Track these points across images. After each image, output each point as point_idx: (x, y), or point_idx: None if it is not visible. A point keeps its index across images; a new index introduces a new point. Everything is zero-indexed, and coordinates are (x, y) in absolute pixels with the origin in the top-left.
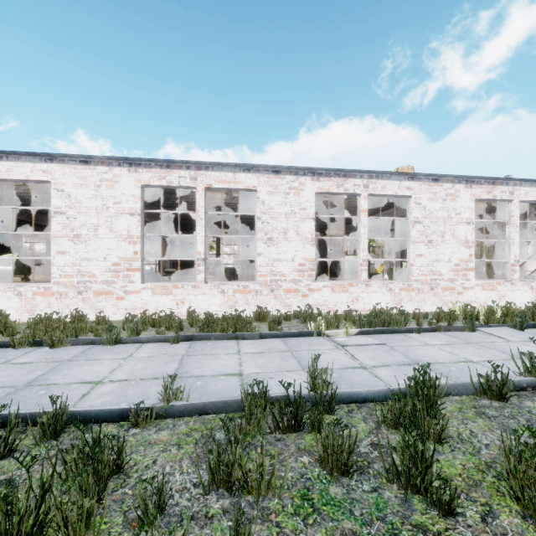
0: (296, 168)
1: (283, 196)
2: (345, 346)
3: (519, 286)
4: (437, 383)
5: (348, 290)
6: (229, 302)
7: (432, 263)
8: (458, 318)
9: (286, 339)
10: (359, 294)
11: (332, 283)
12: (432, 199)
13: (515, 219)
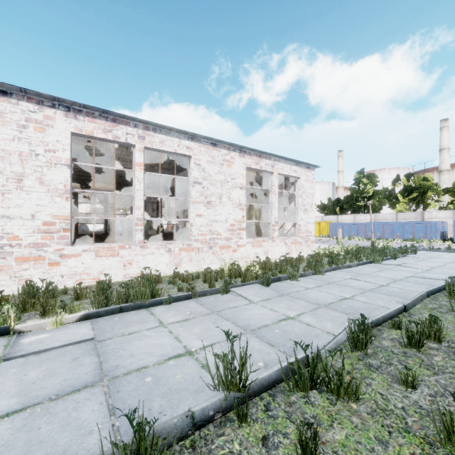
0: (37, 95)
1: (15, 128)
2: (11, 359)
3: (278, 243)
4: (73, 449)
5: (119, 253)
6: None
7: (211, 223)
8: (224, 277)
9: None
10: (133, 257)
11: (97, 246)
12: (211, 162)
13: (275, 188)
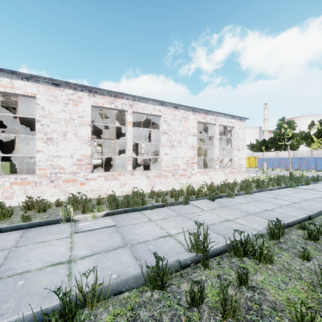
0: (74, 84)
1: (62, 105)
2: (77, 233)
3: (219, 172)
4: (123, 272)
5: (118, 178)
6: (6, 193)
7: (174, 159)
8: (184, 194)
9: (29, 230)
10: (126, 181)
11: (106, 173)
12: (174, 119)
13: (217, 134)
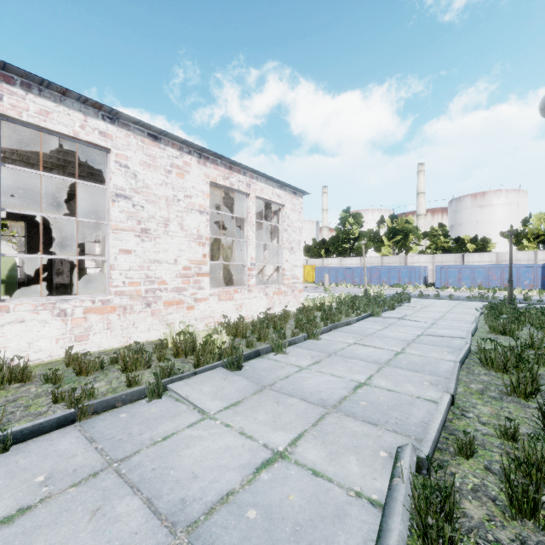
0: None
1: None
2: None
3: (256, 293)
4: None
5: None
6: None
7: (149, 265)
8: (165, 356)
9: None
10: None
11: None
12: (149, 165)
13: (252, 216)
